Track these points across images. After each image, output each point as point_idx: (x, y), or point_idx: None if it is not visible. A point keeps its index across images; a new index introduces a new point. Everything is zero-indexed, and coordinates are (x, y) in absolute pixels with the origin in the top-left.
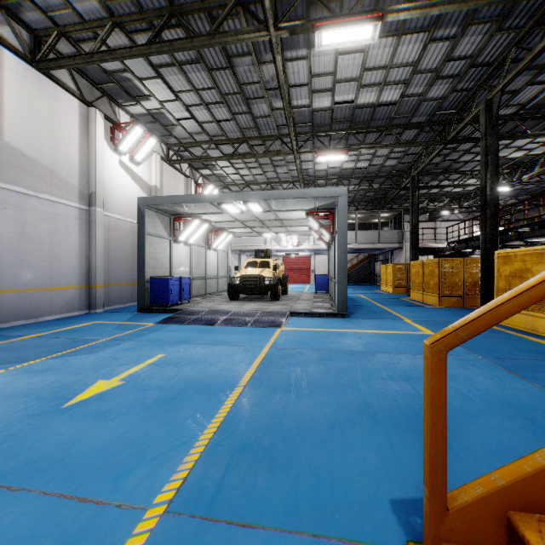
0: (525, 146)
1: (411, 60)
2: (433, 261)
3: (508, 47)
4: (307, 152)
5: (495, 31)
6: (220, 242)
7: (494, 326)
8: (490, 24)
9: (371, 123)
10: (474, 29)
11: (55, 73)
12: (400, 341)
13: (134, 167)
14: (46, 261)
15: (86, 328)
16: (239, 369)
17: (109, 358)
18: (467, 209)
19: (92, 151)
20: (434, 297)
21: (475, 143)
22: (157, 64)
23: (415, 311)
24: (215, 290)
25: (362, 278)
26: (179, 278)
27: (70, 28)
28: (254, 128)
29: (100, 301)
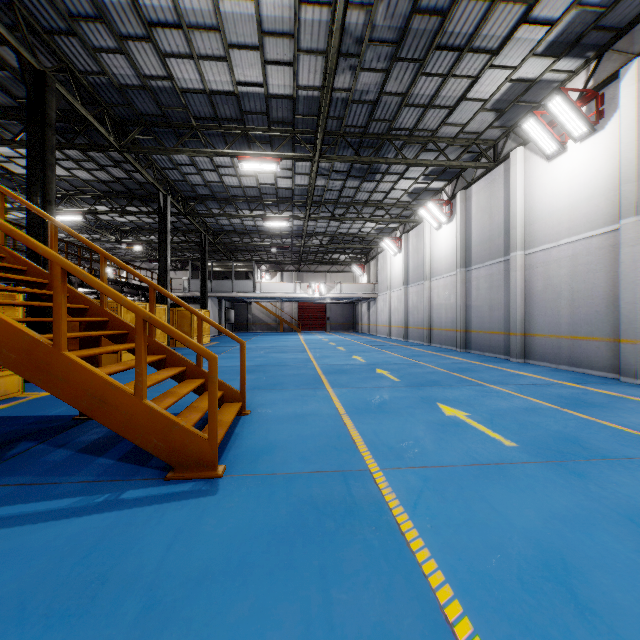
0: None
1: None
2: None
3: None
4: None
5: None
6: None
7: None
8: None
9: None
10: None
11: None
12: None
13: None
14: None
15: None
16: None
17: None
18: None
19: None
20: None
21: None
22: None
23: None
24: None
25: None
26: None
27: None
28: None
29: None
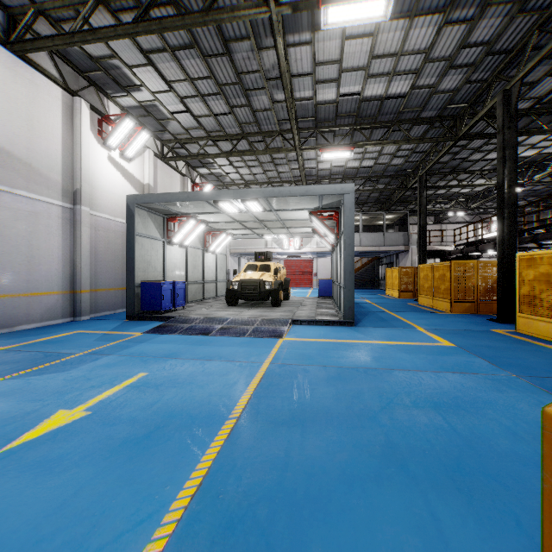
0: (539, 144)
1: (424, 47)
2: (444, 265)
3: (529, 32)
4: (310, 149)
5: (516, 14)
6: (219, 244)
7: (516, 336)
8: (512, 5)
9: (378, 118)
10: (494, 10)
11: (34, 58)
12: (417, 355)
13: (125, 163)
14: (23, 264)
15: (65, 339)
16: (233, 393)
17: (80, 377)
18: (473, 210)
19: (77, 144)
20: (445, 303)
21: (486, 140)
22: (147, 49)
23: (427, 318)
24: (213, 295)
25: (366, 282)
26: (172, 283)
27: (48, 6)
28: (253, 122)
29: (87, 308)
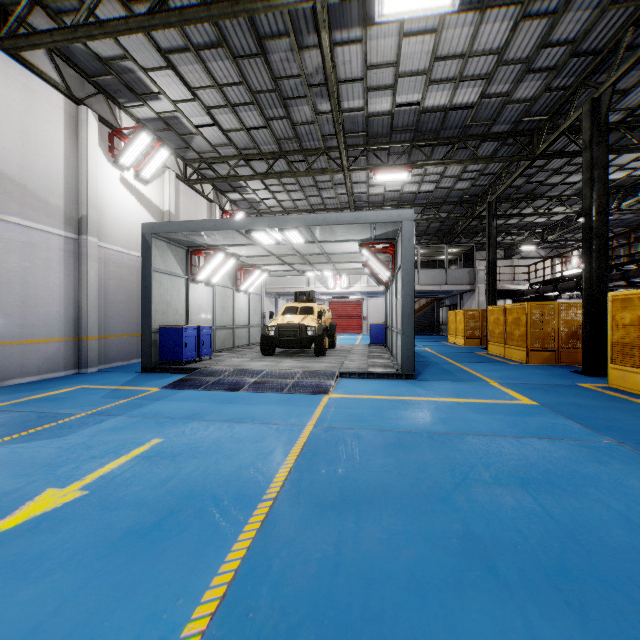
0: (629, 165)
1: (496, 47)
2: (519, 306)
3: (623, 28)
4: (361, 170)
5: (607, 6)
6: (252, 282)
7: (609, 391)
8: None
9: (441, 133)
10: (581, 2)
11: (31, 58)
12: (493, 416)
13: (140, 186)
14: (17, 305)
15: (65, 395)
16: (268, 465)
17: (79, 445)
18: (550, 243)
19: (82, 162)
20: (520, 351)
21: (568, 160)
22: (166, 48)
23: (499, 369)
24: (246, 342)
25: (424, 327)
26: (196, 328)
27: None
28: (293, 138)
29: (94, 358)
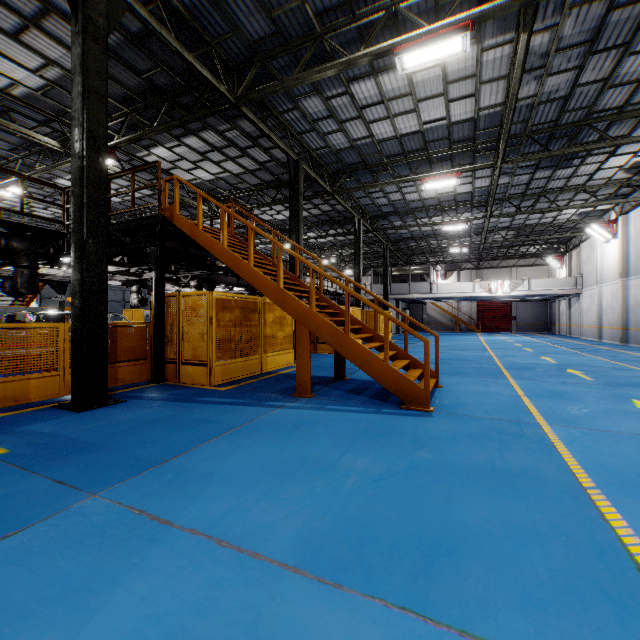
0: None
1: None
2: None
3: None
4: None
5: None
6: None
7: None
8: None
9: None
10: None
11: None
12: None
13: None
14: None
15: None
16: None
17: None
18: None
19: None
20: None
21: None
22: None
23: None
24: None
25: None
26: None
27: None
28: None
29: None
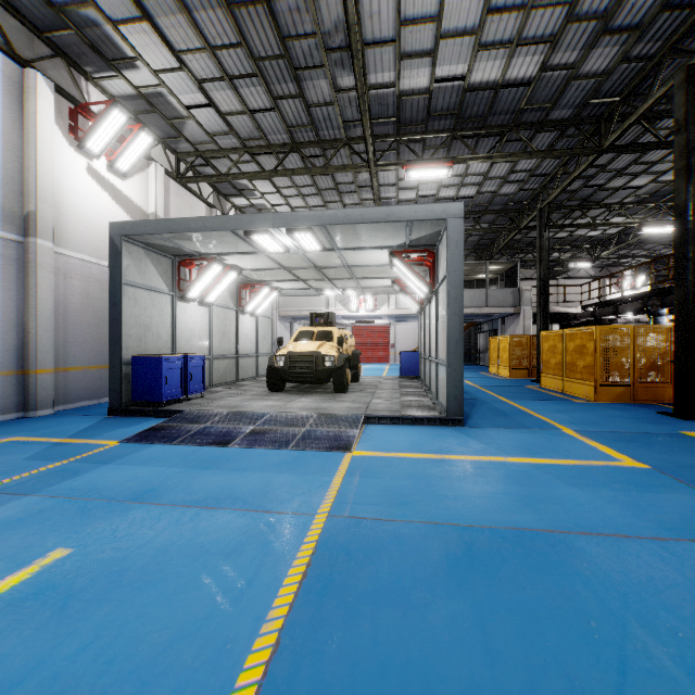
0: None
1: None
2: (584, 331)
3: None
4: (390, 165)
5: None
6: (260, 302)
7: None
8: None
9: (488, 120)
10: None
11: None
12: (597, 491)
13: (116, 180)
14: None
15: None
16: (236, 624)
17: None
18: (600, 261)
19: (30, 142)
20: (586, 386)
21: (635, 158)
22: None
23: (566, 410)
24: (253, 375)
25: None
26: (182, 358)
27: None
28: (308, 125)
29: (47, 397)
